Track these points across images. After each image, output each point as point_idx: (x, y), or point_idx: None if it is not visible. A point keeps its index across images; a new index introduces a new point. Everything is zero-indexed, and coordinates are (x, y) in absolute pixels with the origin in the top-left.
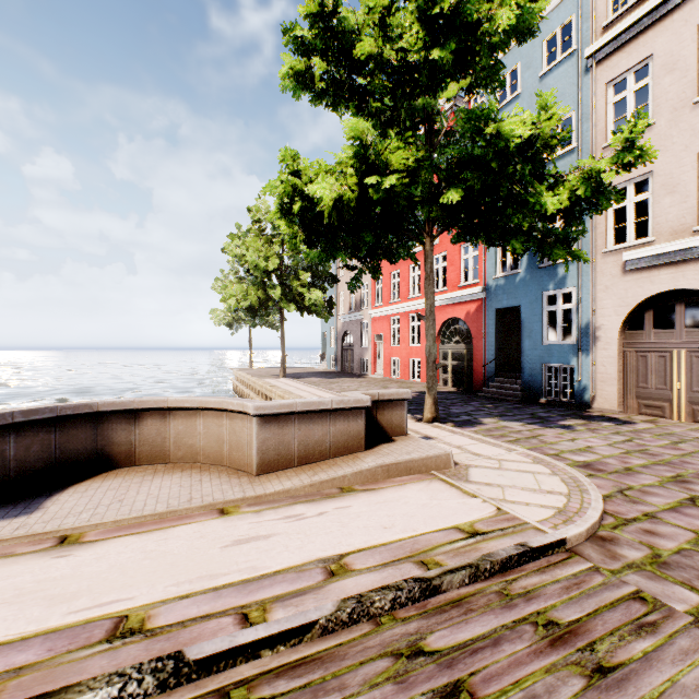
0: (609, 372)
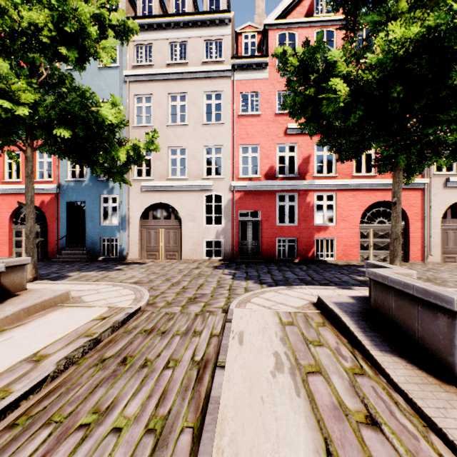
0: (136, 240)
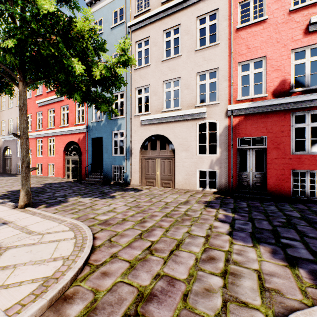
0: (136, 168)
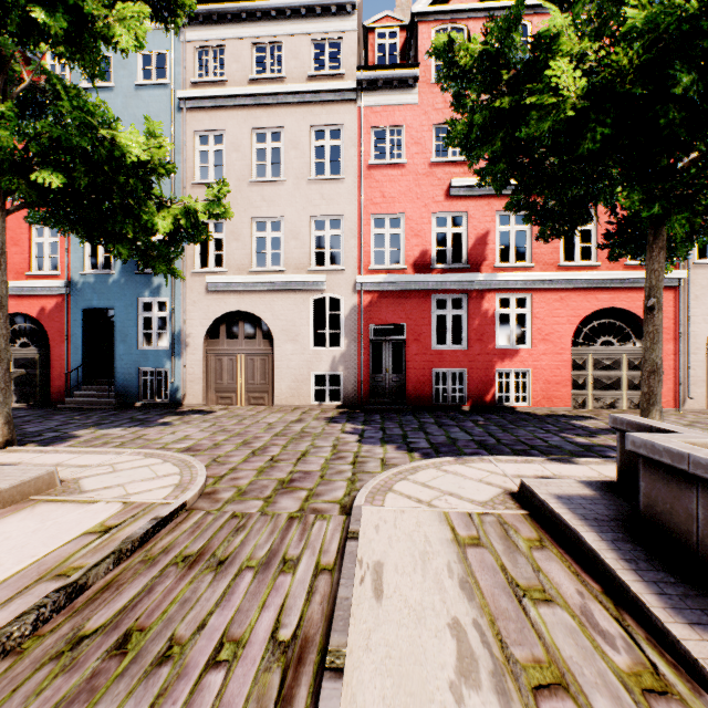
0: (197, 373)
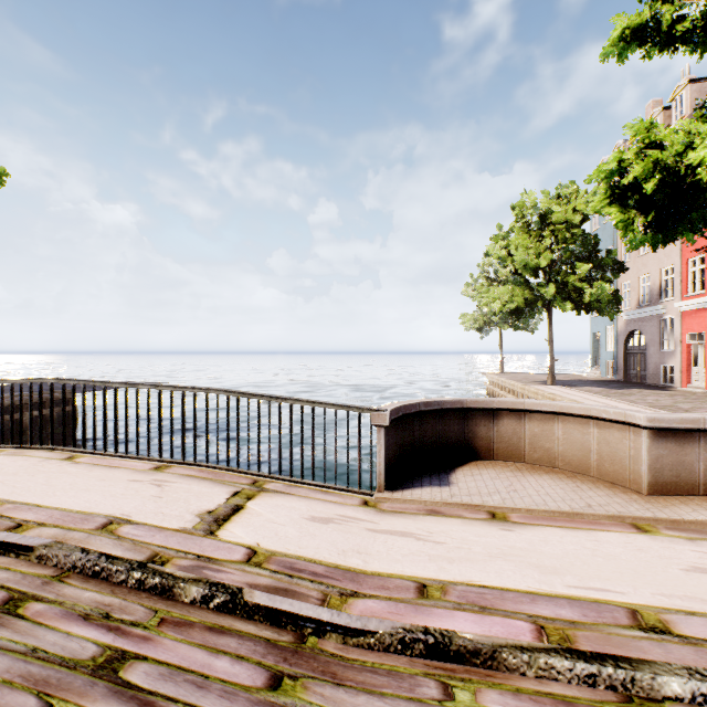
0: None
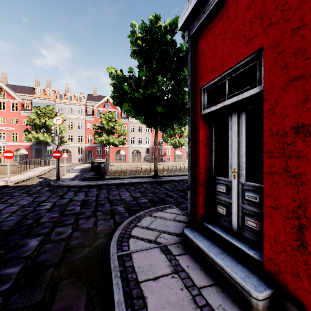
0: None
